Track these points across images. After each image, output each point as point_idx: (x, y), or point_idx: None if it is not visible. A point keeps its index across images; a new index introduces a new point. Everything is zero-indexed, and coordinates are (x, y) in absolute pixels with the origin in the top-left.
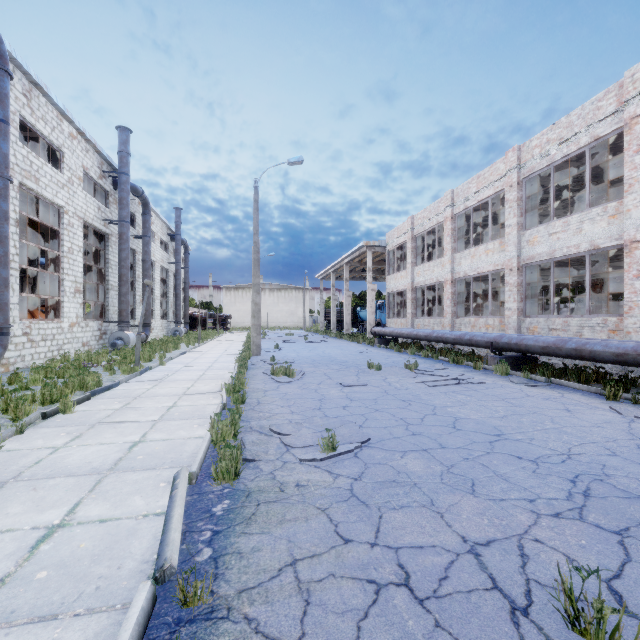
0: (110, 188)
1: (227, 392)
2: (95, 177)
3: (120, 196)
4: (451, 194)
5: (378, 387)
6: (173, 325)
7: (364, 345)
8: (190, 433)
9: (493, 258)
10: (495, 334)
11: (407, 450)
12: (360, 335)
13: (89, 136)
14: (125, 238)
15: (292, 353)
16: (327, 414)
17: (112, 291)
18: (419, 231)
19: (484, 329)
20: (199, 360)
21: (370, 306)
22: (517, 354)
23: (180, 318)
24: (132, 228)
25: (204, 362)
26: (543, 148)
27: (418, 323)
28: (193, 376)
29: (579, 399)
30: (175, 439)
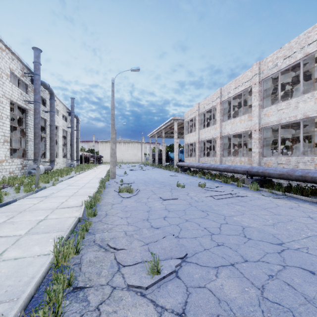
0: (29, 83)
1: (86, 206)
2: (18, 75)
3: (34, 87)
4: (220, 90)
5: (185, 200)
6: (70, 161)
7: (173, 172)
8: (42, 249)
9: (244, 124)
10: (248, 166)
11: (218, 266)
12: (170, 166)
13: (13, 50)
14: (37, 111)
15: (133, 177)
16: (153, 225)
17: (30, 142)
18: (202, 111)
19: (239, 163)
20: (78, 182)
21: (176, 151)
22: (259, 177)
23: (74, 157)
24: (44, 107)
25: (81, 183)
26: (274, 62)
27: (201, 160)
28: (70, 193)
29: (311, 208)
30: (26, 257)
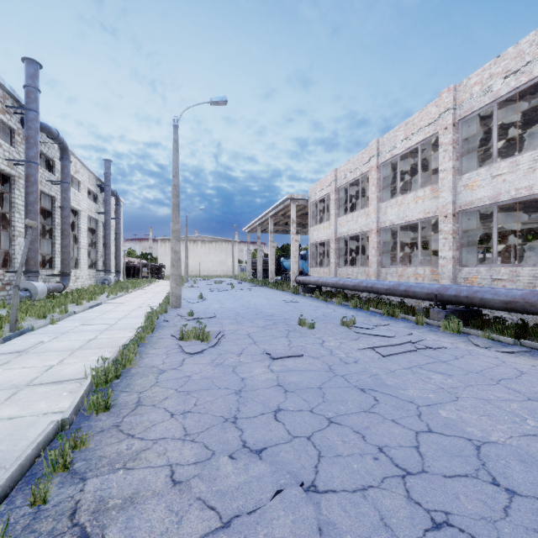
0: (17, 126)
1: (94, 381)
2: None
3: (27, 134)
4: (376, 143)
5: (318, 359)
6: (103, 274)
7: (289, 293)
8: None
9: (423, 205)
10: (437, 285)
11: None
12: (284, 283)
13: None
14: (33, 180)
15: (216, 304)
16: (247, 439)
17: (20, 238)
18: (342, 183)
19: (413, 279)
20: (106, 315)
21: (294, 256)
22: (453, 305)
23: (109, 267)
24: (49, 173)
25: (110, 318)
26: (484, 84)
27: (341, 272)
28: (77, 342)
29: None
30: None
